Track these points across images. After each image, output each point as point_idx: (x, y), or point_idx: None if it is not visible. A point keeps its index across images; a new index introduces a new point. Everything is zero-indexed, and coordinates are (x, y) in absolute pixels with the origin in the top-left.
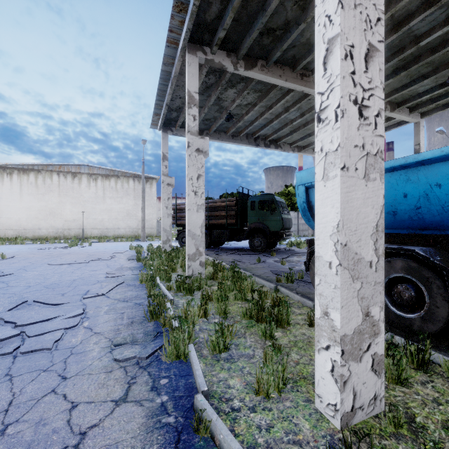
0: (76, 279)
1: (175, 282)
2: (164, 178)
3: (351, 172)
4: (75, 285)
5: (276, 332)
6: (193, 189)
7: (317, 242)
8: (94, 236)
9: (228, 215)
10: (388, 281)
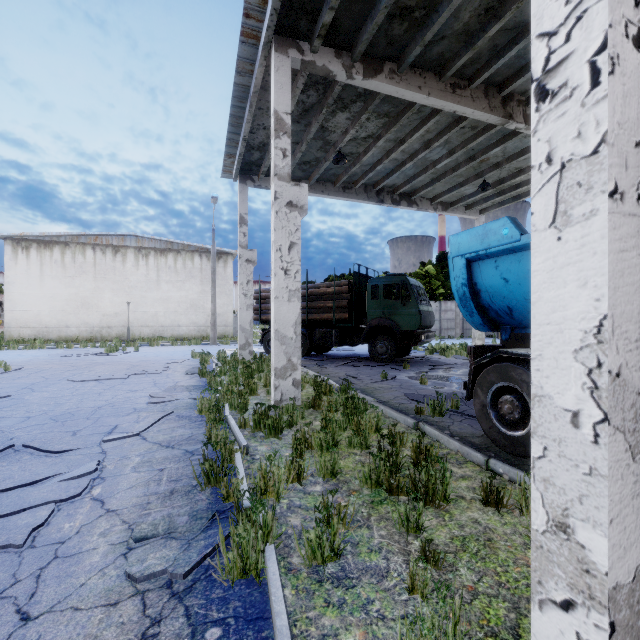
0: (103, 406)
1: (252, 415)
2: (242, 251)
3: (628, 205)
4: (98, 417)
5: (428, 520)
6: (282, 266)
7: (537, 364)
8: (144, 336)
9: (337, 307)
10: None
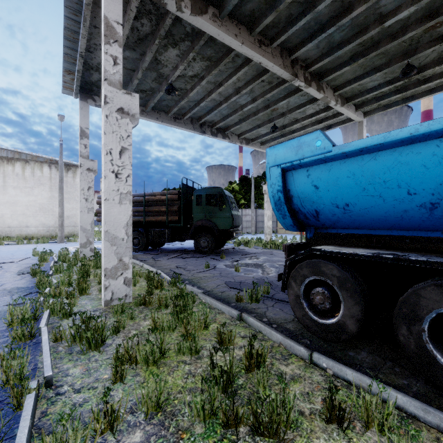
0: None
1: (69, 327)
2: (83, 161)
3: None
4: None
5: None
6: (113, 169)
7: None
8: None
9: (169, 211)
10: (434, 317)
